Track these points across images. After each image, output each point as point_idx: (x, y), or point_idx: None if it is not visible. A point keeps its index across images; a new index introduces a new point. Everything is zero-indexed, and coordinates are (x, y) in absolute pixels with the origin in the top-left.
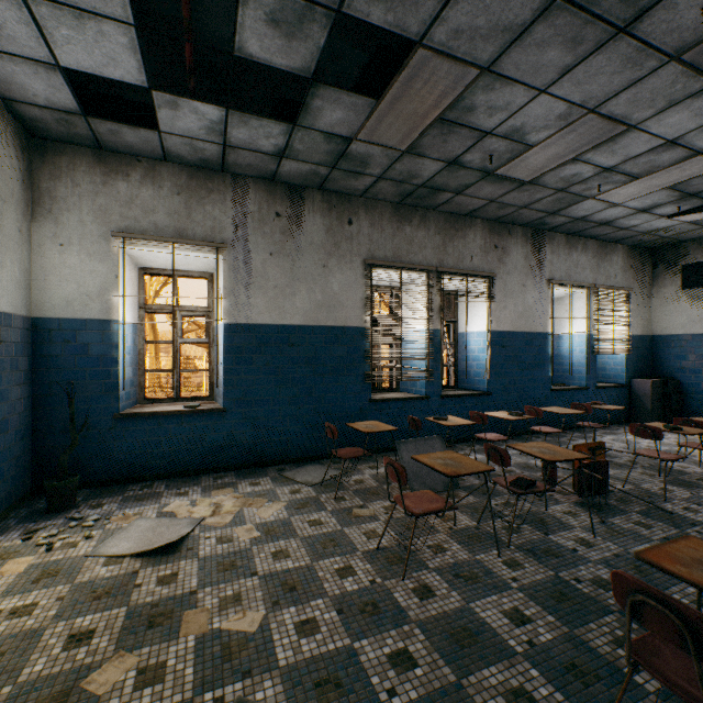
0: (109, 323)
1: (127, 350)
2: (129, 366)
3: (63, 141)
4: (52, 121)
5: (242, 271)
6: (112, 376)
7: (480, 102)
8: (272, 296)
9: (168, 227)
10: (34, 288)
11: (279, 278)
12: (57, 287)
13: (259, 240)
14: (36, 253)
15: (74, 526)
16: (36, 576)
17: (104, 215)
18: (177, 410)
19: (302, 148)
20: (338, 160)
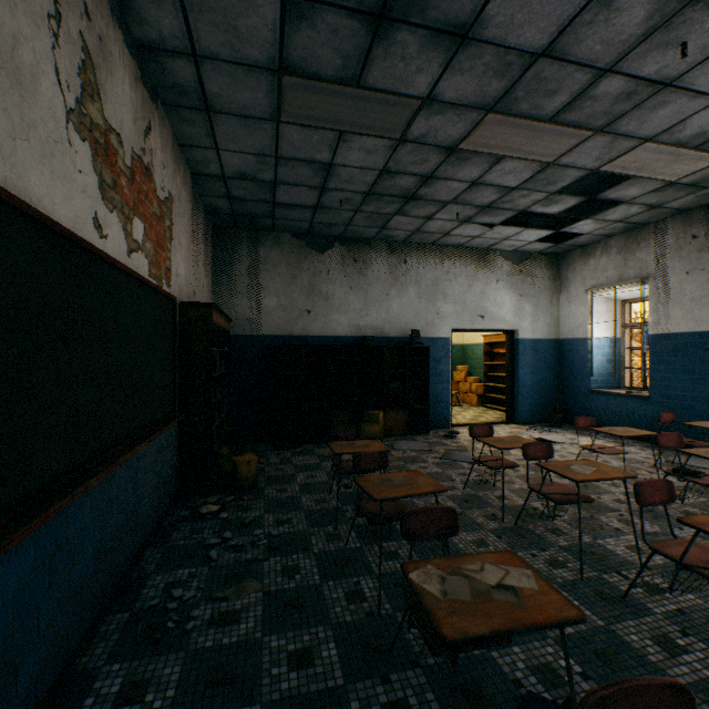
0: (586, 339)
1: (603, 354)
2: (604, 364)
3: (567, 251)
4: (555, 249)
5: (660, 294)
6: (587, 368)
7: (694, 131)
8: (687, 308)
9: (613, 277)
10: (560, 325)
11: (694, 291)
12: (567, 323)
13: (675, 264)
14: (560, 308)
15: (544, 430)
16: (513, 432)
17: (584, 281)
18: (616, 392)
19: (656, 200)
20: (697, 186)
